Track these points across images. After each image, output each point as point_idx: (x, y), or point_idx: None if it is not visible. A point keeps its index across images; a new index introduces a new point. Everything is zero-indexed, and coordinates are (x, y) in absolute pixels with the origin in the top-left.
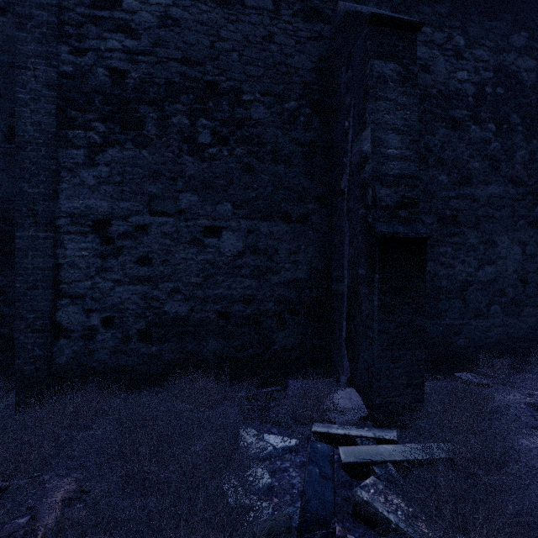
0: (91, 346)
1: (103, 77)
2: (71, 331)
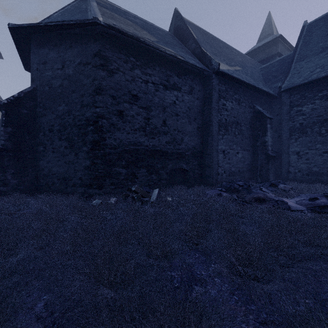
0: (295, 175)
1: (298, 125)
2: (291, 172)
